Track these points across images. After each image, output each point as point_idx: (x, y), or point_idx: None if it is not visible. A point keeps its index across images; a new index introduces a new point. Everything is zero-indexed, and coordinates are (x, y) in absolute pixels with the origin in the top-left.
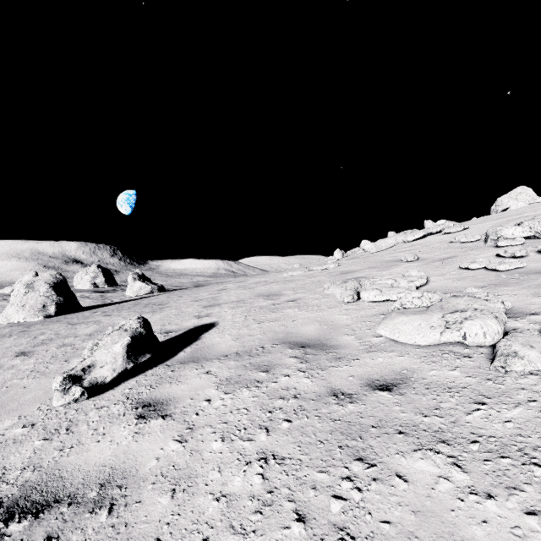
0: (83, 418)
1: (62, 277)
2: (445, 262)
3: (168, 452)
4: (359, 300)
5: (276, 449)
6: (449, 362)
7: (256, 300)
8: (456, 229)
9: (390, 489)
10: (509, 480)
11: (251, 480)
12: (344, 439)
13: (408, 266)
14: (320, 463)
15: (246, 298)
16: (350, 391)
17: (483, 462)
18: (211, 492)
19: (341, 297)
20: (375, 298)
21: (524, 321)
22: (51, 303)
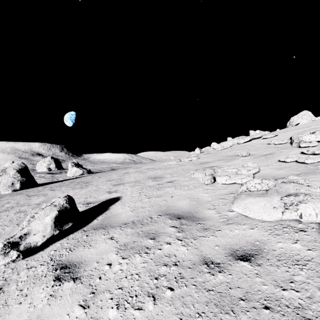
0: (15, 277)
1: (24, 165)
2: (267, 157)
3: (72, 319)
4: (215, 182)
5: None
6: (290, 235)
7: (147, 181)
8: (270, 136)
9: None
10: None
11: None
12: (219, 313)
13: (244, 159)
14: None
15: (140, 180)
16: (218, 260)
17: None
18: None
19: (203, 180)
20: (226, 182)
21: None
22: (17, 182)
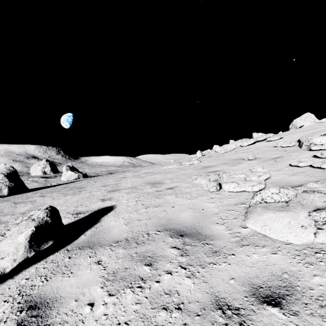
0: None
1: (13, 169)
2: (276, 161)
3: None
4: (220, 189)
5: None
6: None
7: (145, 187)
8: (276, 138)
9: None
10: None
11: None
12: None
13: (250, 163)
14: None
15: (138, 185)
16: (236, 303)
17: None
18: None
19: (207, 187)
20: (234, 189)
21: None
22: (5, 187)
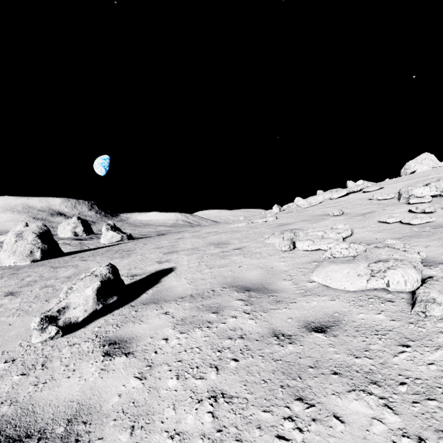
0: (57, 354)
1: (46, 228)
2: (365, 216)
3: (129, 389)
4: (295, 249)
5: (225, 387)
6: (374, 306)
7: (208, 248)
8: (374, 188)
9: (328, 430)
10: (437, 423)
11: (202, 418)
12: (285, 379)
13: (335, 220)
14: (264, 402)
15: (199, 246)
16: (289, 333)
17: (412, 404)
18: (166, 430)
19: (280, 246)
20: (308, 248)
21: (437, 269)
22: (37, 250)
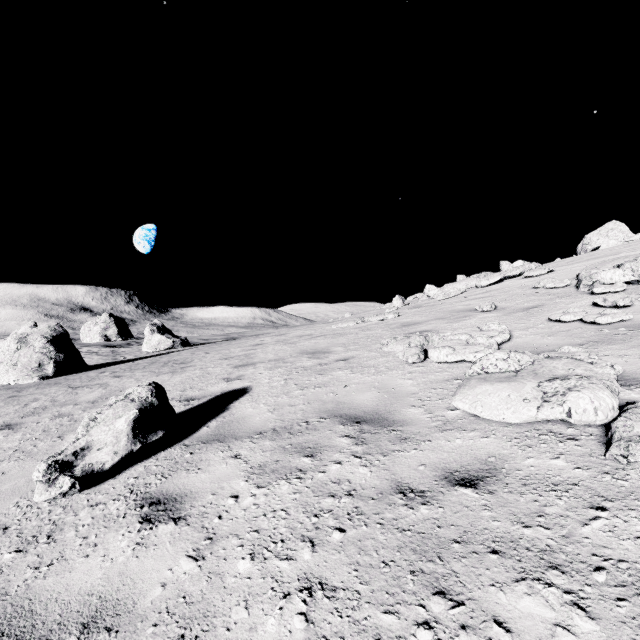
0: (71, 519)
1: (62, 330)
2: (529, 312)
3: (178, 575)
4: (426, 360)
5: (325, 573)
6: (549, 446)
7: (299, 359)
8: (540, 272)
9: None
10: None
11: (290, 623)
12: (417, 561)
13: (484, 317)
14: (386, 598)
15: (286, 356)
16: (421, 487)
17: (616, 603)
18: None
19: (404, 356)
20: (447, 358)
21: None
22: (49, 362)
